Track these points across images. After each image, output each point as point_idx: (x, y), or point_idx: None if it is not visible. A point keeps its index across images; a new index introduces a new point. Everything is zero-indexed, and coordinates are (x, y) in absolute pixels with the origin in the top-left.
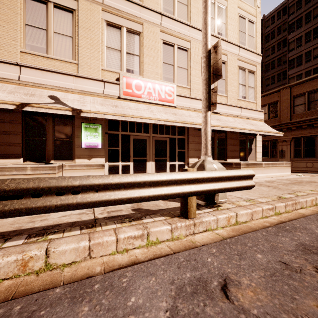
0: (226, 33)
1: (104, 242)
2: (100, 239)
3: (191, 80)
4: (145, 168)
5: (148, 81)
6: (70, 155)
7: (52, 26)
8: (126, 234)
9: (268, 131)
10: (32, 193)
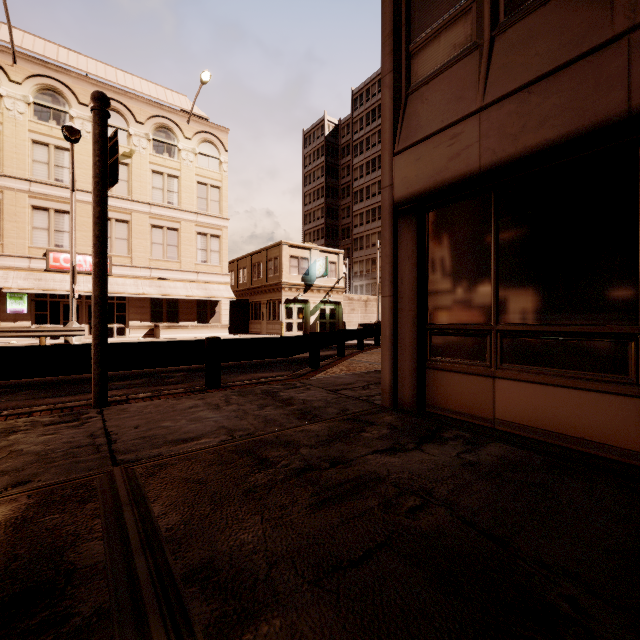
0: (180, 201)
1: None
2: None
3: (133, 249)
4: None
5: (79, 254)
6: None
7: None
8: None
9: (214, 297)
10: None
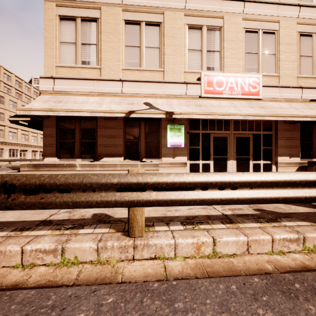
0: None
1: (260, 240)
2: (256, 236)
3: (280, 66)
4: (226, 167)
5: (230, 75)
6: (158, 154)
7: (144, 42)
8: (282, 236)
9: None
10: (201, 186)
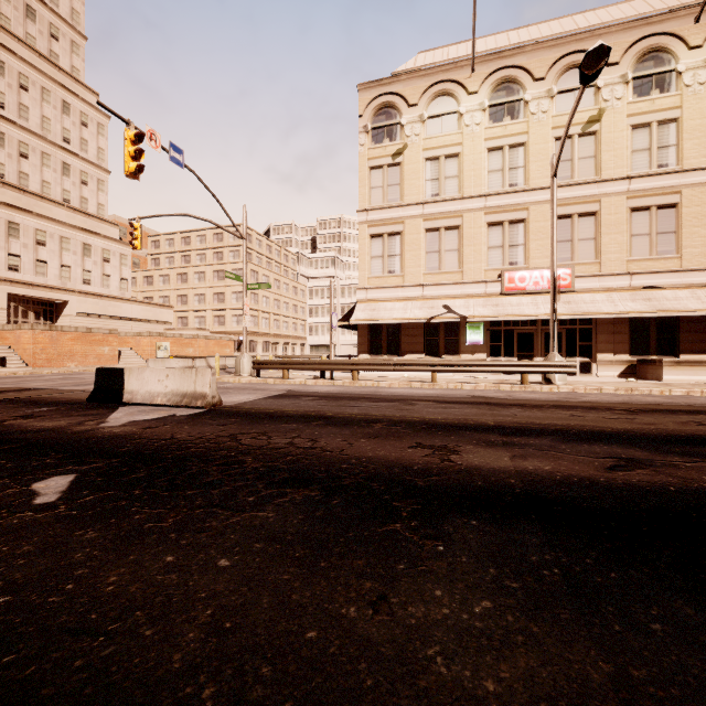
0: (679, 158)
1: (480, 385)
2: (478, 384)
3: (602, 251)
4: None
5: (534, 270)
6: (457, 351)
7: (443, 246)
8: (489, 385)
9: None
10: (457, 365)
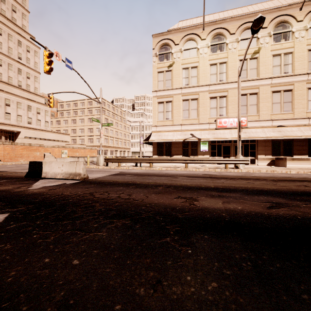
0: (293, 69)
1: (206, 169)
2: (206, 169)
3: (260, 110)
4: None
5: (230, 118)
6: (196, 154)
7: (190, 107)
8: (211, 169)
9: None
10: (196, 160)
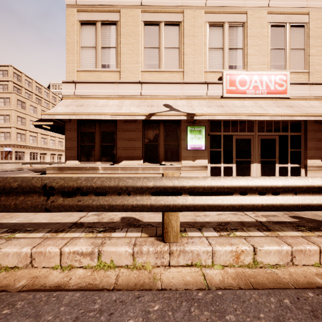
0: None
1: (306, 250)
2: (301, 246)
3: (310, 62)
4: (249, 171)
5: (254, 73)
6: (177, 157)
7: (163, 42)
8: None
9: None
10: (240, 190)
